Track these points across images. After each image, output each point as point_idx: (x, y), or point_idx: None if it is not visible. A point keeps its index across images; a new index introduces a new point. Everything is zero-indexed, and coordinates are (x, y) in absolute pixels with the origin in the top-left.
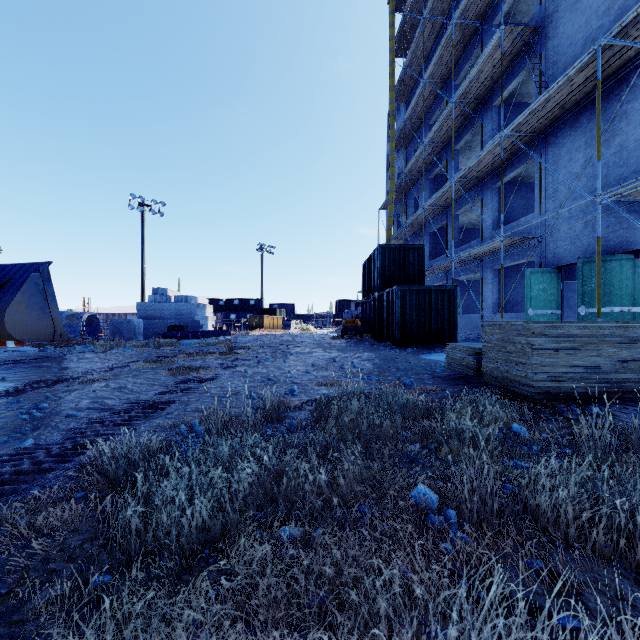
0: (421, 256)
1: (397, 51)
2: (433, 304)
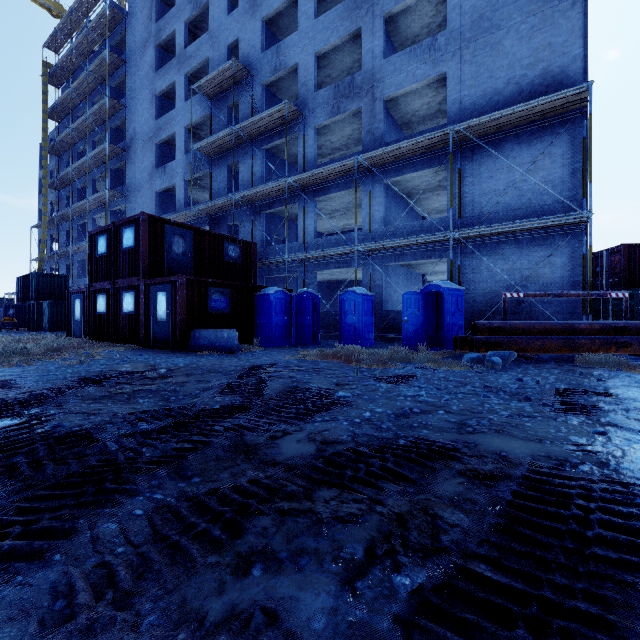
0: (67, 281)
1: (50, 116)
2: None
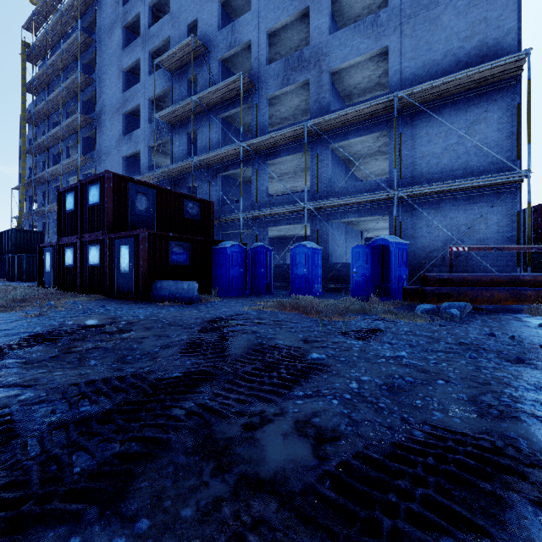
0: (42, 237)
1: (29, 90)
2: None
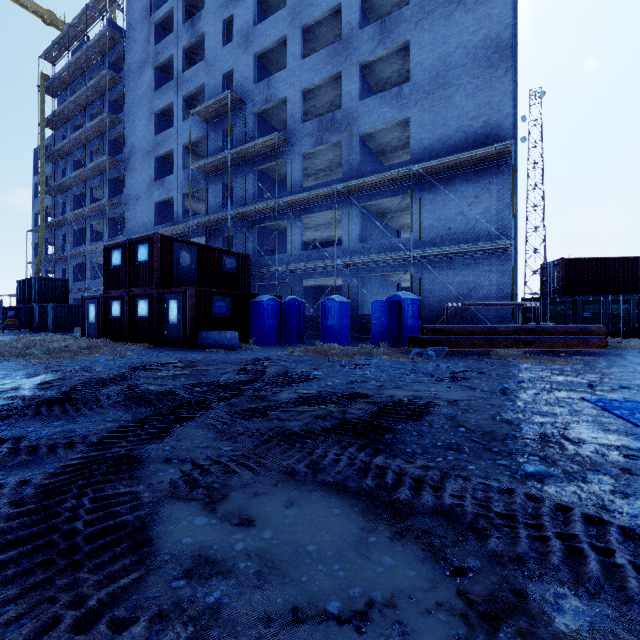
0: (67, 285)
1: (47, 125)
2: (74, 313)
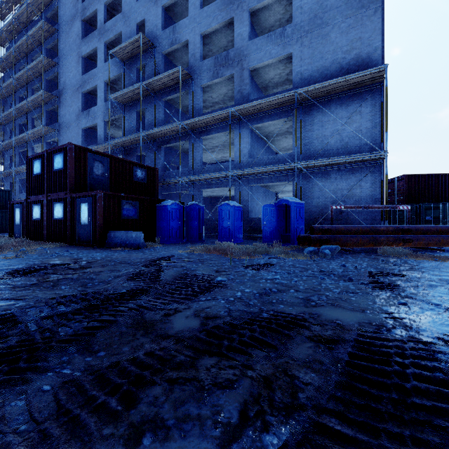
0: (10, 195)
1: None
2: None
